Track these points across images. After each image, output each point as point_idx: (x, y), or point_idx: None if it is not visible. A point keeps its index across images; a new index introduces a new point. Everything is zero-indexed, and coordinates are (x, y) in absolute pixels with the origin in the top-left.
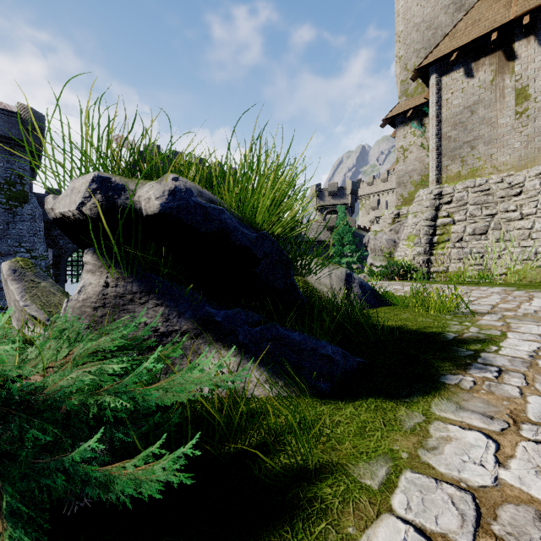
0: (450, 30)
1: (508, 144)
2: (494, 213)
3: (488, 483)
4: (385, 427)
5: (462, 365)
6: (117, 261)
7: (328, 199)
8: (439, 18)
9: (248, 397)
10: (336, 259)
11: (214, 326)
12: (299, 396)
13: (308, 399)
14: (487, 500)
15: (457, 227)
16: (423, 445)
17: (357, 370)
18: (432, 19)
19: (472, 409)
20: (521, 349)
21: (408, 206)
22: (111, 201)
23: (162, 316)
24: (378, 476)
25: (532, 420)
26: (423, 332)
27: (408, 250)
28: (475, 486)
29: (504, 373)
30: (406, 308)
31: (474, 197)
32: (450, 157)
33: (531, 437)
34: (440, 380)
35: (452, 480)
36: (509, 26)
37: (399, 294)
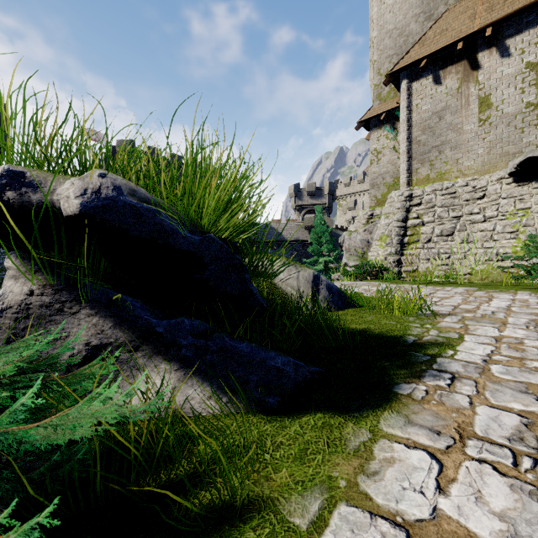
0: (420, 38)
1: (472, 150)
2: (460, 215)
3: (425, 515)
4: (328, 448)
5: (417, 372)
6: (45, 266)
7: (306, 199)
8: (411, 26)
9: (188, 416)
10: (313, 259)
11: (154, 338)
12: (245, 413)
13: (253, 416)
14: (422, 537)
15: (426, 229)
16: (365, 470)
17: (312, 380)
18: (404, 26)
19: (420, 423)
20: (475, 353)
21: (381, 207)
22: (24, 199)
23: (96, 327)
24: (309, 512)
25: (478, 435)
26: (384, 336)
27: (381, 250)
28: (411, 520)
29: (456, 380)
30: (372, 310)
31: (442, 199)
32: (420, 161)
33: (475, 455)
34: (393, 390)
35: (388, 514)
36: (473, 37)
37: (368, 295)
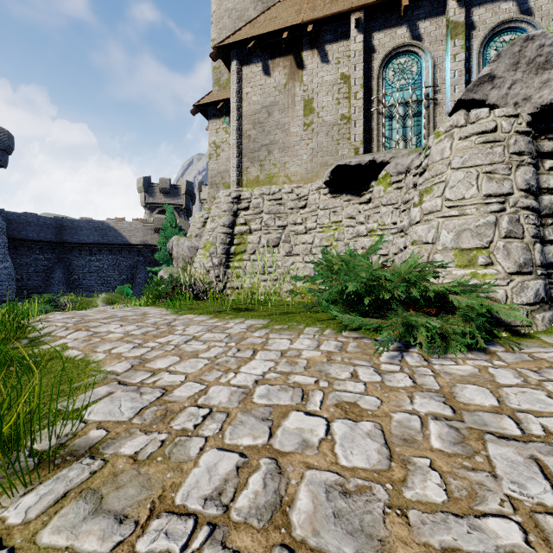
0: (252, 20)
1: (298, 155)
2: (285, 225)
3: None
4: None
5: None
6: None
7: (159, 197)
8: (250, 11)
9: None
10: (161, 267)
11: None
12: None
13: None
14: None
15: (253, 237)
16: None
17: None
18: (243, 9)
19: None
20: None
21: None
22: None
23: None
24: None
25: None
26: None
27: (204, 261)
28: None
29: None
30: None
31: (269, 205)
32: (251, 159)
33: None
34: None
35: None
36: (298, 31)
37: (72, 352)
